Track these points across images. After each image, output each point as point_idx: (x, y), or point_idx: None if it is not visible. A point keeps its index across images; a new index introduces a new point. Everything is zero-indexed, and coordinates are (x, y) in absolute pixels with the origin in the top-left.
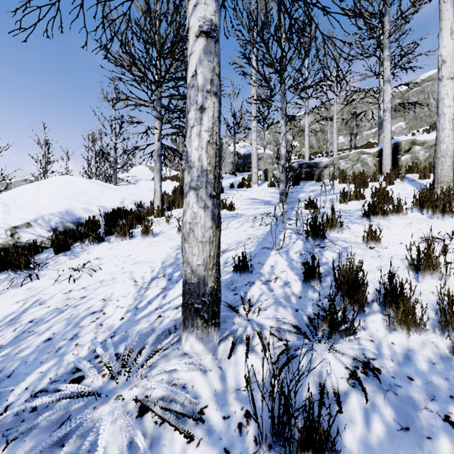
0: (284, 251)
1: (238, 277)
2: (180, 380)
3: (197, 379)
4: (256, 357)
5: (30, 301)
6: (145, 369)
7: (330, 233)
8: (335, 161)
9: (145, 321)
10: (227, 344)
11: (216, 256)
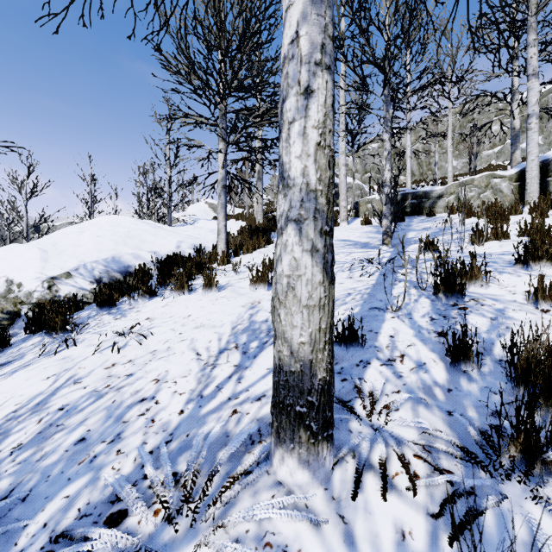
0: (404, 313)
1: (343, 353)
2: (277, 536)
3: (305, 538)
4: (400, 501)
5: (62, 377)
6: (219, 508)
7: (469, 287)
8: (453, 189)
9: (215, 419)
10: (345, 470)
11: (329, 329)
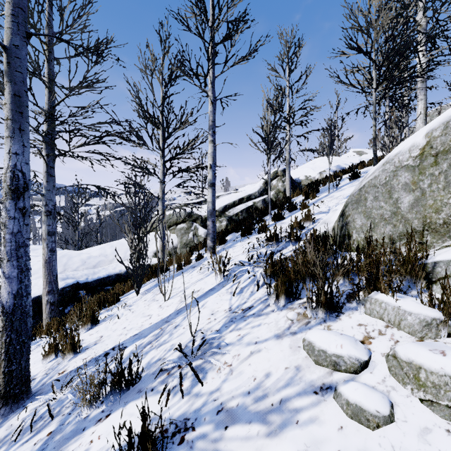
0: None
1: None
2: None
3: None
4: None
5: None
6: None
7: None
8: None
9: None
10: None
11: None
